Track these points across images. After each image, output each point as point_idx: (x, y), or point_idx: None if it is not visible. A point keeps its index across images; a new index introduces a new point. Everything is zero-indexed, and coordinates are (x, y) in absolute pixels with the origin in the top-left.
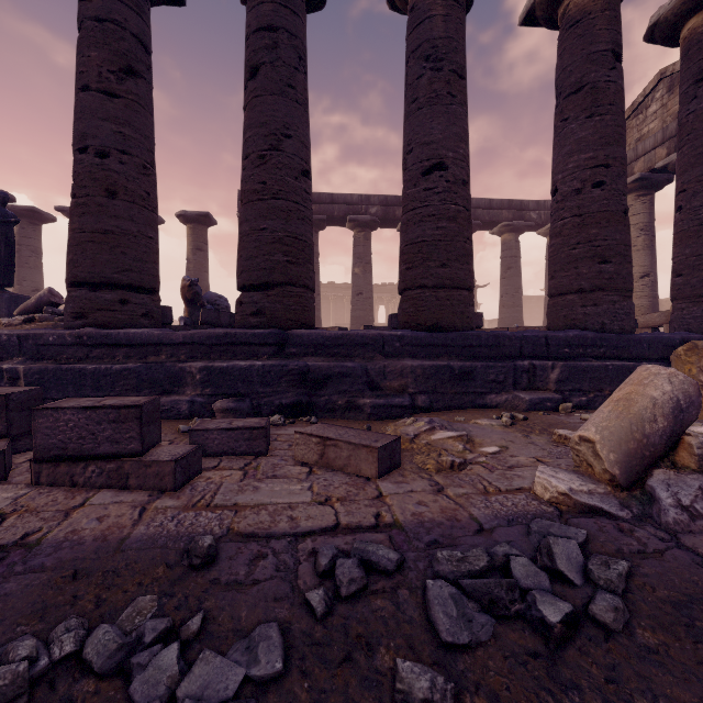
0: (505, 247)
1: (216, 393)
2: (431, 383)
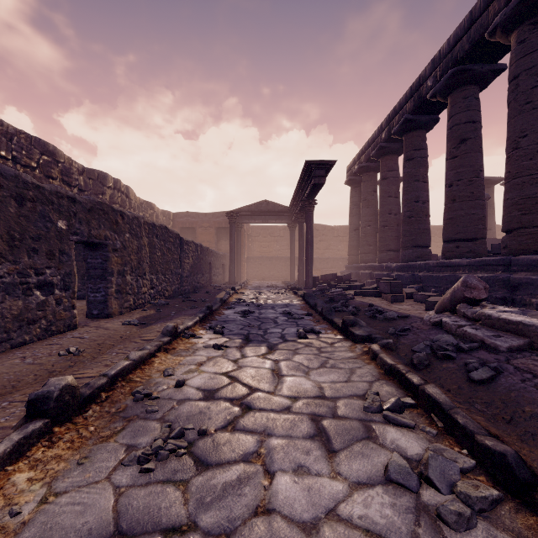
0: None
1: None
2: None
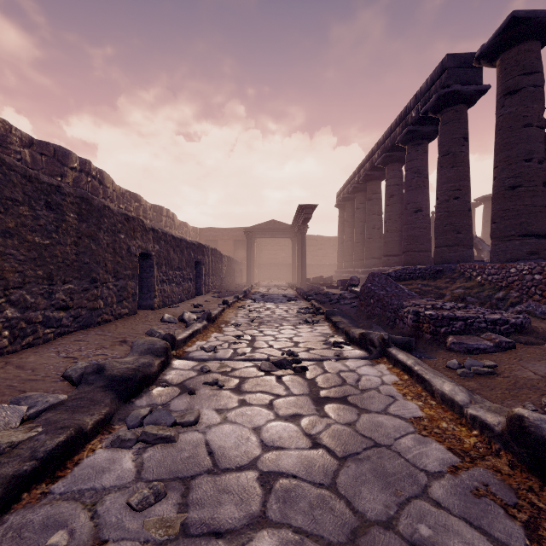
0: None
1: None
2: None
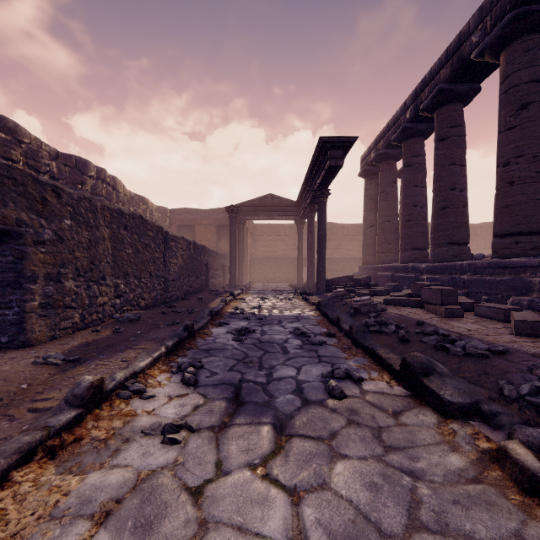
0: None
1: None
2: None
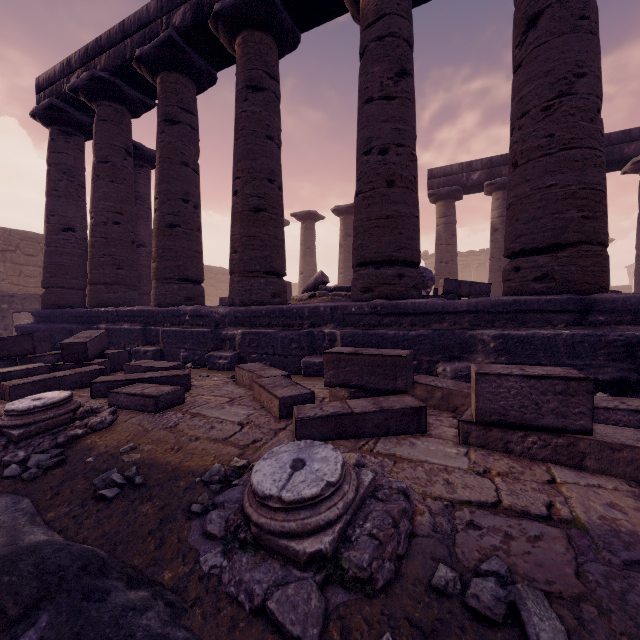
0: None
1: (511, 362)
2: None
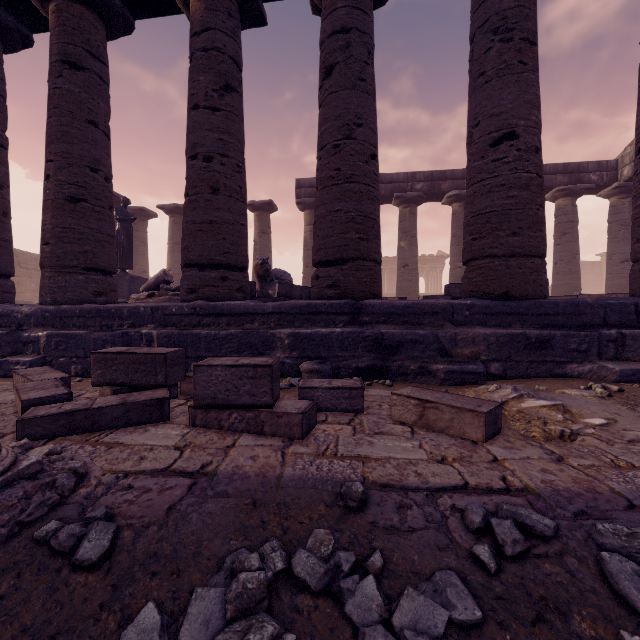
0: (560, 213)
1: (301, 356)
2: (504, 351)
